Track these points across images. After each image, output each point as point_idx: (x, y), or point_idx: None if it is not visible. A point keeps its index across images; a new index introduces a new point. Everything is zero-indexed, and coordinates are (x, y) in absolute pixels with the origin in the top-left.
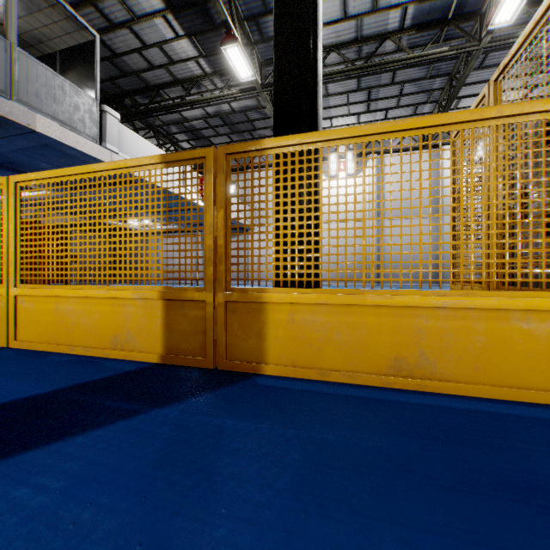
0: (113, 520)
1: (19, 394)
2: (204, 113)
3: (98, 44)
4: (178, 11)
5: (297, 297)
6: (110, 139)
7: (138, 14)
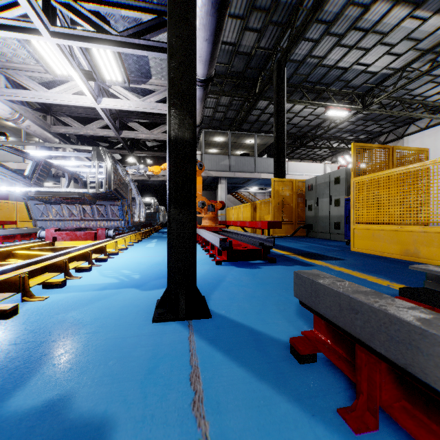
0: None
1: None
2: (349, 122)
3: None
4: None
5: None
6: None
7: (297, 112)
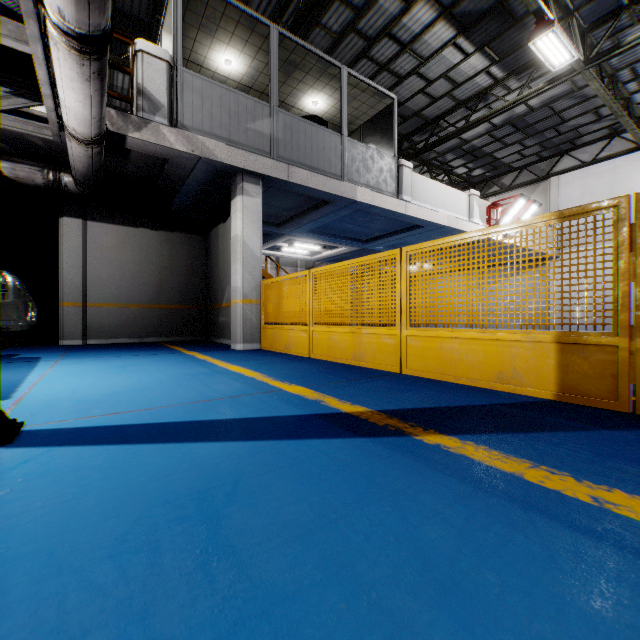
0: None
1: (465, 402)
2: (488, 127)
3: (395, 104)
4: (470, 29)
5: None
6: (405, 190)
7: (426, 55)
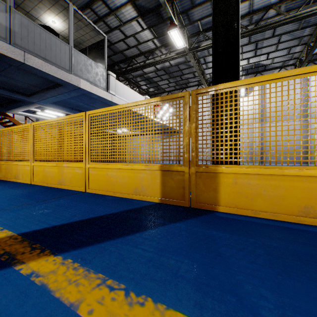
0: (186, 266)
1: (106, 212)
2: (155, 69)
3: (106, 40)
4: (144, 16)
5: (239, 170)
6: (111, 88)
7: (124, 21)
